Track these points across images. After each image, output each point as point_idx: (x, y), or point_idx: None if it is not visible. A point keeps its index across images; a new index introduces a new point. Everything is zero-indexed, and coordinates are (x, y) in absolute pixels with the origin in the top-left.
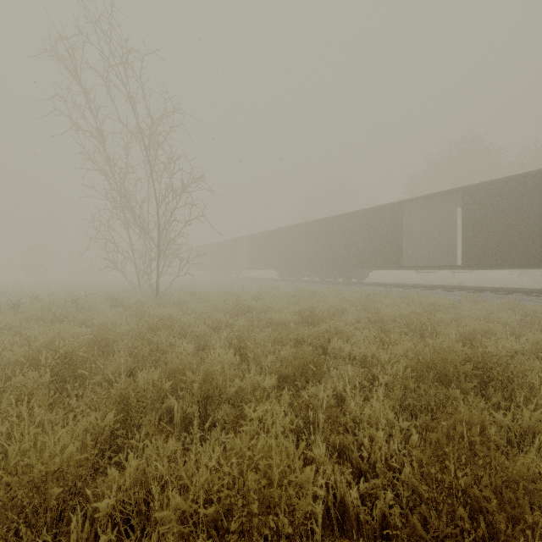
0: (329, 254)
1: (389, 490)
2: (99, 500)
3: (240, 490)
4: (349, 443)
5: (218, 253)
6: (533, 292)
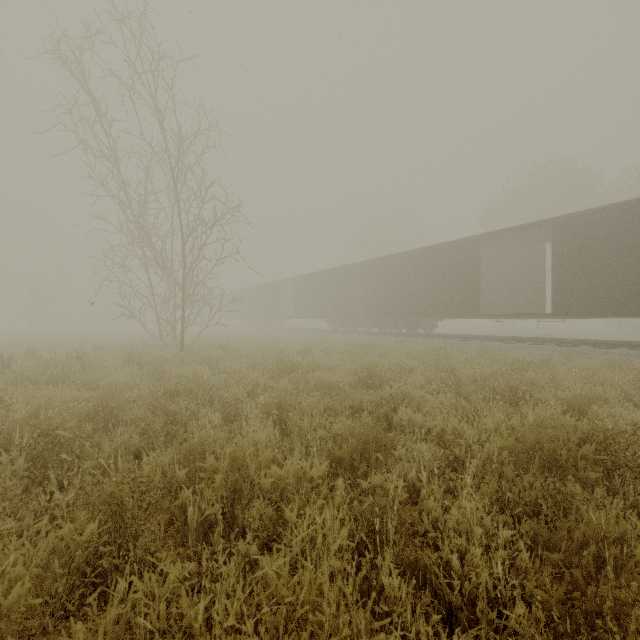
0: (391, 300)
1: None
2: None
3: None
4: (431, 563)
5: (257, 299)
6: None
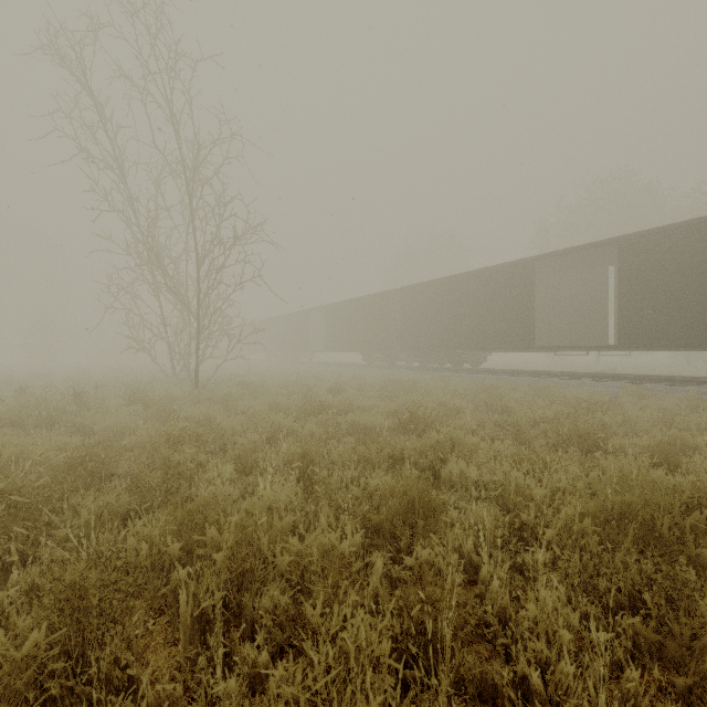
0: (433, 330)
1: None
2: None
3: None
4: (504, 684)
5: (283, 330)
6: None
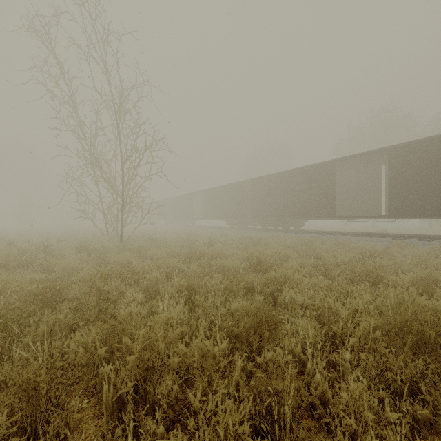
0: (271, 206)
1: None
2: None
3: None
4: None
5: (176, 205)
6: None
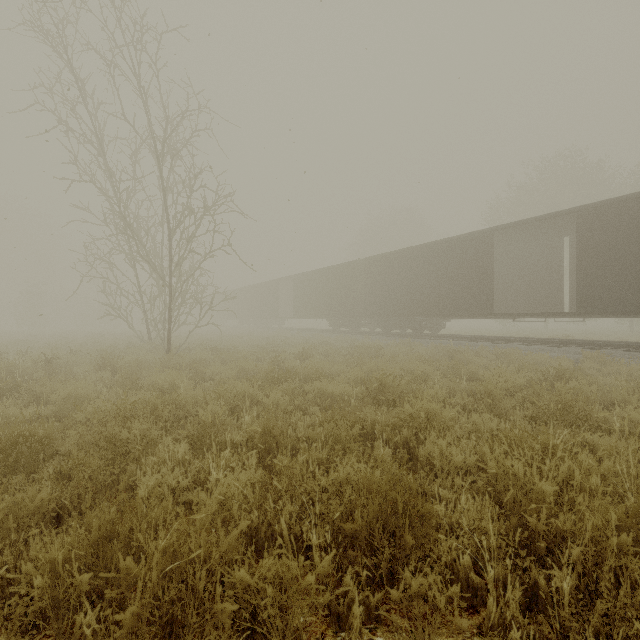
0: (395, 298)
1: None
2: None
3: None
4: None
5: (255, 298)
6: None
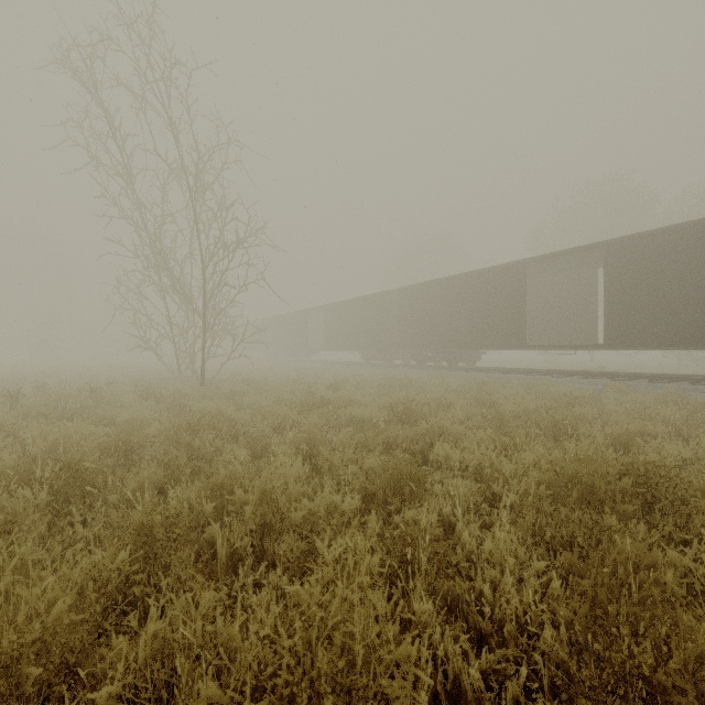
0: (429, 330)
1: (524, 666)
2: (98, 685)
3: (306, 672)
4: (463, 592)
5: (283, 329)
6: (699, 380)
